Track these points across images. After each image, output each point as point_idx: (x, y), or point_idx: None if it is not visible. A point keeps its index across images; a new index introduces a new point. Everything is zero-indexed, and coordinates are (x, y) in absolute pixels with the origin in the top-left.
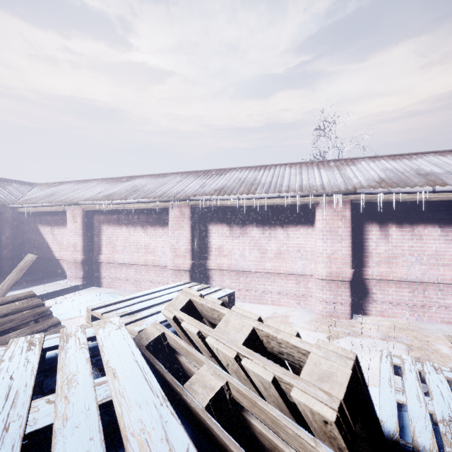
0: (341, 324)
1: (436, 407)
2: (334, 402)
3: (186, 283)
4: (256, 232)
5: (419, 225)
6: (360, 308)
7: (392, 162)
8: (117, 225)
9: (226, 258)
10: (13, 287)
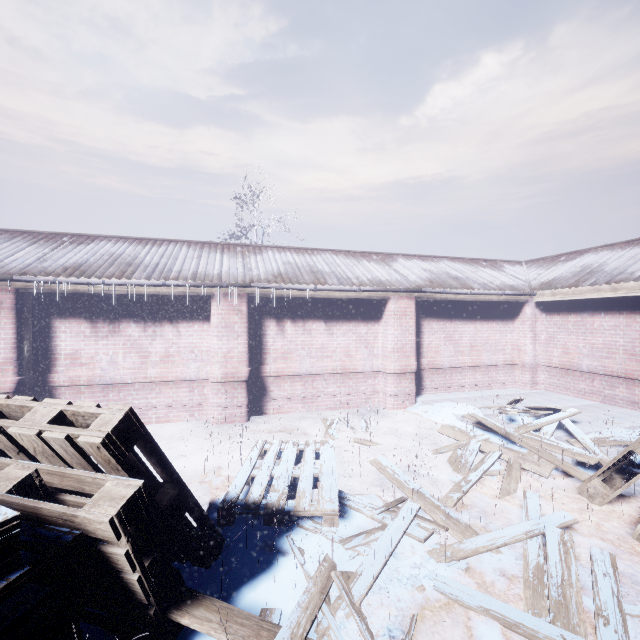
0: (235, 428)
1: (279, 470)
2: (104, 434)
3: None
4: (135, 330)
5: (309, 320)
6: (259, 409)
7: (295, 255)
8: None
9: (85, 368)
10: None
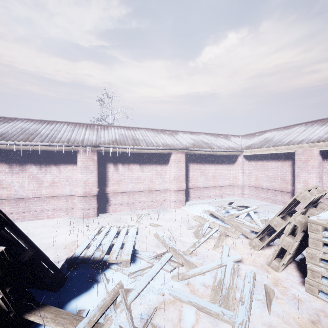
0: (90, 220)
1: (105, 240)
2: None
3: None
4: (34, 169)
5: (131, 164)
6: (104, 210)
7: (126, 130)
8: None
9: (5, 190)
10: None
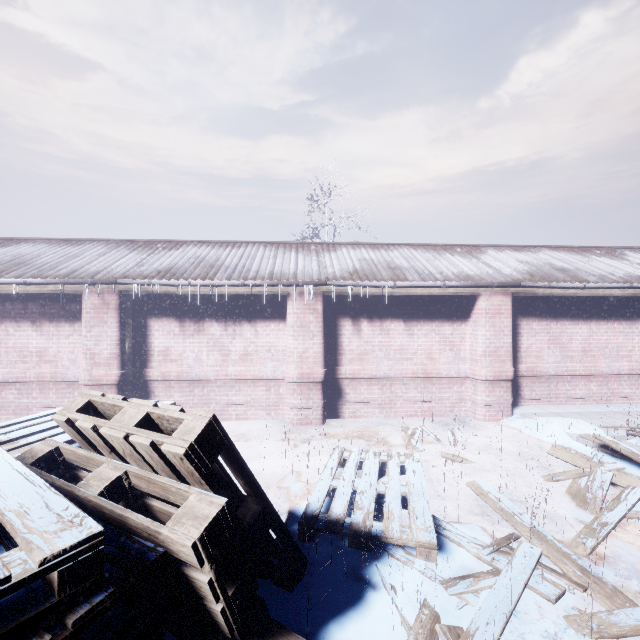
0: (311, 430)
1: (361, 483)
2: (187, 444)
3: None
4: (217, 329)
5: (387, 320)
6: (334, 412)
7: (371, 251)
8: None
9: (175, 365)
10: None
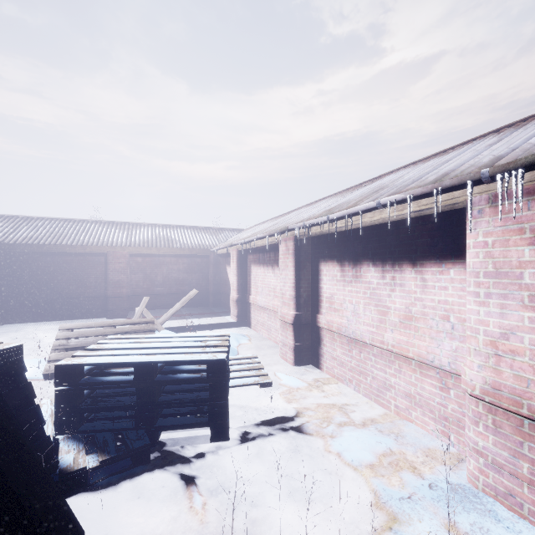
0: None
1: None
2: None
3: (222, 336)
4: (373, 275)
5: None
6: None
7: None
8: (258, 265)
9: (337, 315)
10: (198, 315)
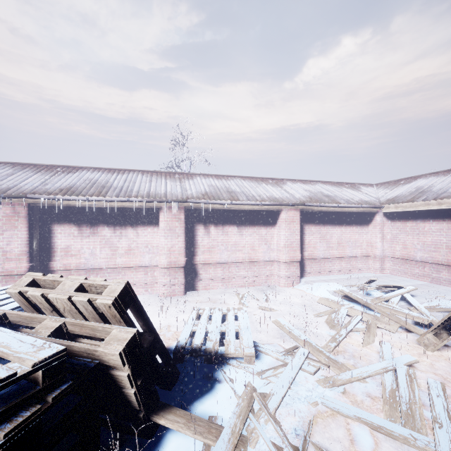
0: (177, 299)
1: (211, 327)
2: (113, 298)
3: None
4: (108, 232)
5: (226, 225)
6: (192, 286)
7: (216, 180)
8: None
9: (74, 258)
10: None
